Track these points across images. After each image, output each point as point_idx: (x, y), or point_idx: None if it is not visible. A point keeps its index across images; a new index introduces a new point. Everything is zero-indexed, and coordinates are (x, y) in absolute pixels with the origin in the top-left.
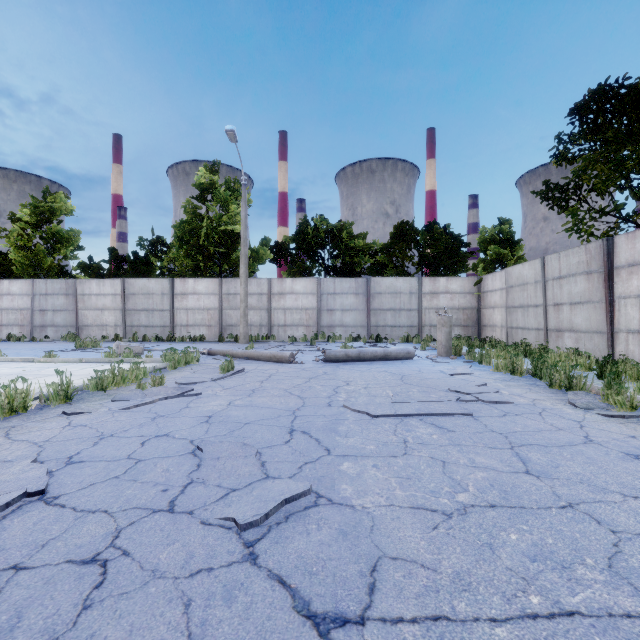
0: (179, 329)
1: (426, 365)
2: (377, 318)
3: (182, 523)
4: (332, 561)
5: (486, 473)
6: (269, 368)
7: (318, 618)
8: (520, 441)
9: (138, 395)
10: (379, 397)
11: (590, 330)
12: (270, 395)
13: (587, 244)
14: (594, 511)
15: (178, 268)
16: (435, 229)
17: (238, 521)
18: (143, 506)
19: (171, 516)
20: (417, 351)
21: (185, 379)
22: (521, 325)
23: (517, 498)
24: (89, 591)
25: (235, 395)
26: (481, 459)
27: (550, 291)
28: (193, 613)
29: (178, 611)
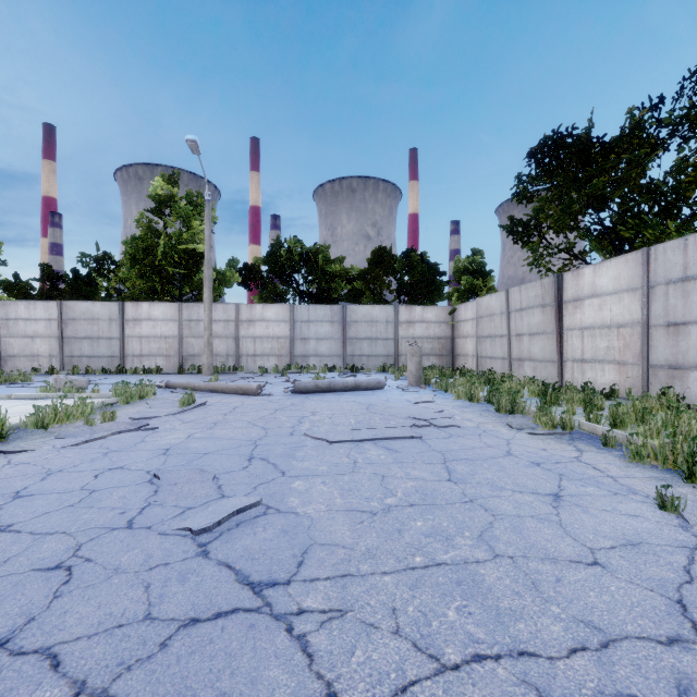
0: (131, 360)
1: (395, 395)
2: (353, 347)
3: (141, 535)
4: (272, 550)
5: (416, 482)
6: (234, 401)
7: (255, 584)
8: (453, 457)
9: (86, 431)
10: (341, 425)
11: (545, 359)
12: (232, 427)
13: (542, 279)
14: (486, 503)
15: (129, 290)
16: (412, 257)
17: (193, 529)
18: (102, 526)
19: (130, 531)
20: (391, 381)
21: (140, 414)
22: (489, 354)
23: (433, 498)
24: (58, 587)
25: (195, 428)
26: (415, 472)
27: (513, 322)
28: (152, 591)
29: (139, 591)
